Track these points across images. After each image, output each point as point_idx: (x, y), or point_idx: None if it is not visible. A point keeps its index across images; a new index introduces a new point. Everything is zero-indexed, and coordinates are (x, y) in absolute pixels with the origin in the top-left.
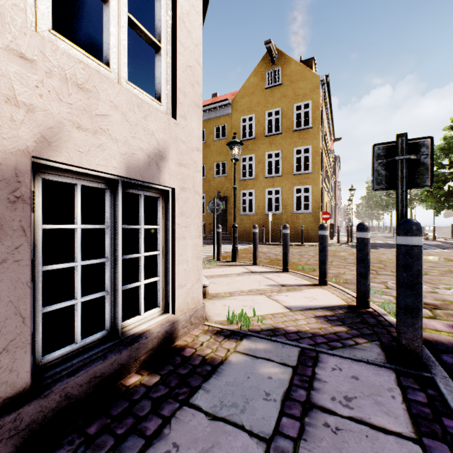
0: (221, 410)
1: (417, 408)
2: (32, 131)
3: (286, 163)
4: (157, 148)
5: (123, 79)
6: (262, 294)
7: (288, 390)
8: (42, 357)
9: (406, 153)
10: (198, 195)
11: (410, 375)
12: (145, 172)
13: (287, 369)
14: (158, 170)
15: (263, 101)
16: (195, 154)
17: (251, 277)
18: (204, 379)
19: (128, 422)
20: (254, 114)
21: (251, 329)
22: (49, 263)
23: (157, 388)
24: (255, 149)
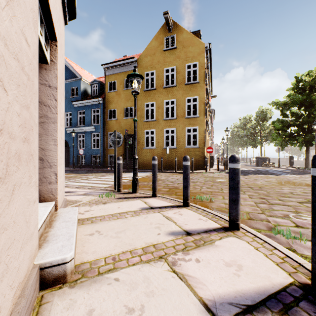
0: None
1: None
2: None
3: (179, 109)
4: None
5: None
6: (162, 260)
7: None
8: None
9: None
10: None
11: None
12: None
13: None
14: None
15: (162, 60)
16: None
17: (149, 218)
18: None
19: None
20: (155, 70)
21: None
22: None
23: None
24: (155, 98)
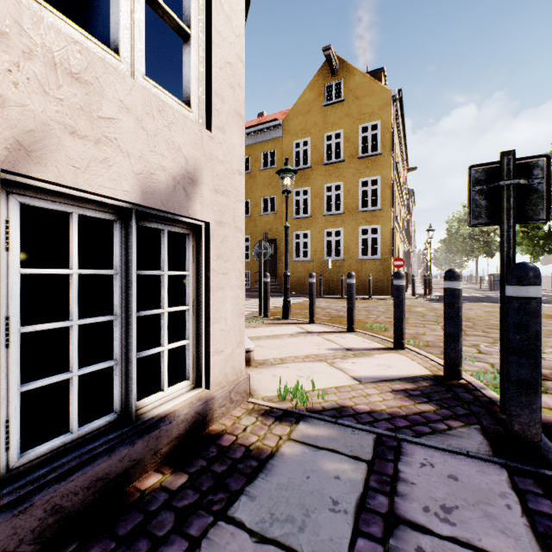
0: (271, 527)
1: (544, 523)
2: (2, 133)
3: (349, 198)
4: (185, 168)
5: (138, 73)
6: (322, 361)
7: (363, 496)
8: (33, 446)
9: (514, 176)
10: (240, 233)
11: (528, 473)
12: (168, 199)
13: (359, 464)
14: (186, 198)
15: (321, 121)
16: (236, 179)
17: (308, 339)
18: (248, 479)
19: (140, 546)
20: (310, 137)
21: (310, 408)
22: (54, 321)
23: (183, 494)
24: (311, 181)
